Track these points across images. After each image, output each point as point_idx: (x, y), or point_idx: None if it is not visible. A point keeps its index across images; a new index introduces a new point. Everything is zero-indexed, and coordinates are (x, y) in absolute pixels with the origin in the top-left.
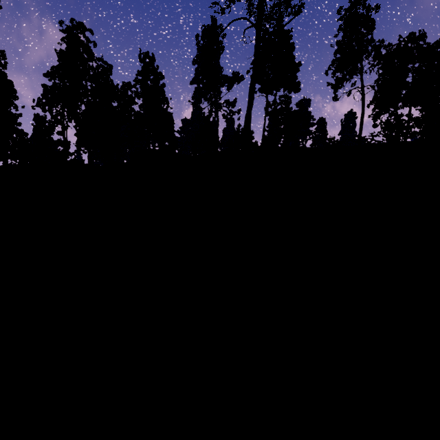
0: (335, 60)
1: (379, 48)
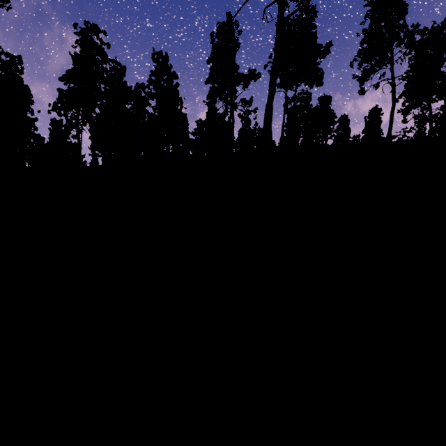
0: (362, 50)
1: (413, 34)
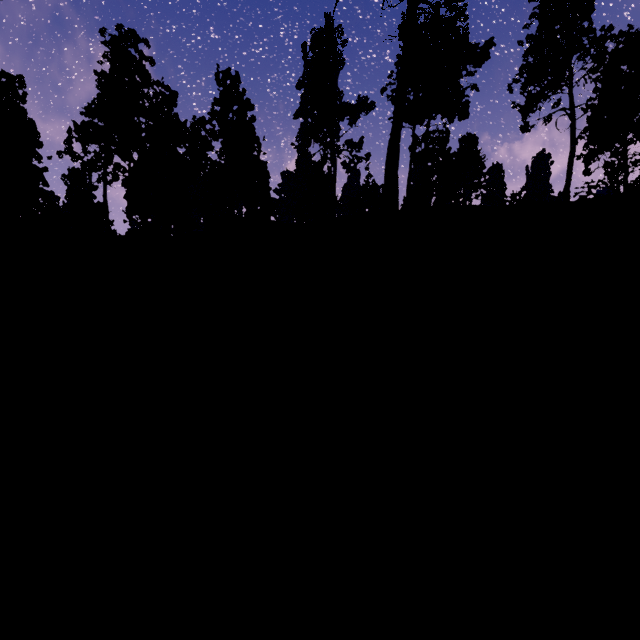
0: (526, 67)
1: (604, 41)
